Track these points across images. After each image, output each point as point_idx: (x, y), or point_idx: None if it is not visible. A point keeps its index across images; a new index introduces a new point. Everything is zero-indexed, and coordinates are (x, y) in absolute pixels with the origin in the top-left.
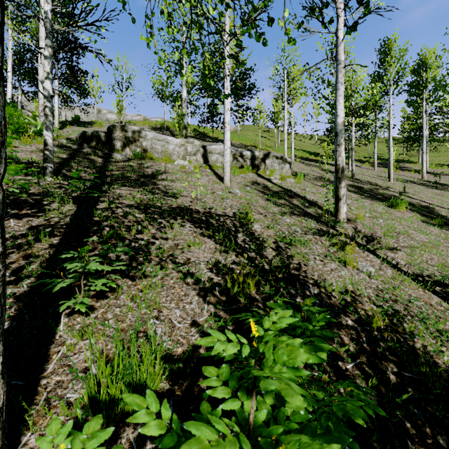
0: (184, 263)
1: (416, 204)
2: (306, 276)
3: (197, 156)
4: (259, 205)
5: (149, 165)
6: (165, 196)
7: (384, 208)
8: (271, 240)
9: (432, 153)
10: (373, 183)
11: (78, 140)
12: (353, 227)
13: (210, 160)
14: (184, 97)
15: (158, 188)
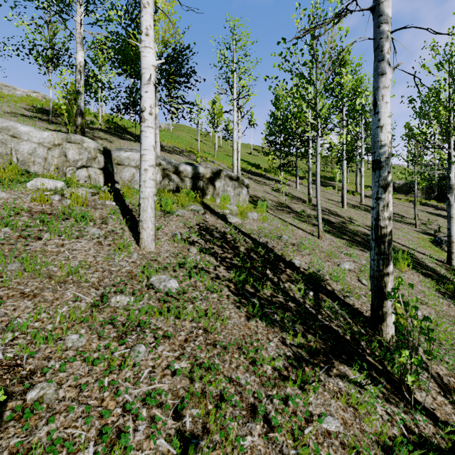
0: None
1: (396, 249)
2: None
3: (90, 170)
4: (235, 342)
5: None
6: None
7: None
8: None
9: (351, 173)
10: (333, 212)
11: None
12: (423, 366)
13: (120, 177)
14: (79, 63)
15: None
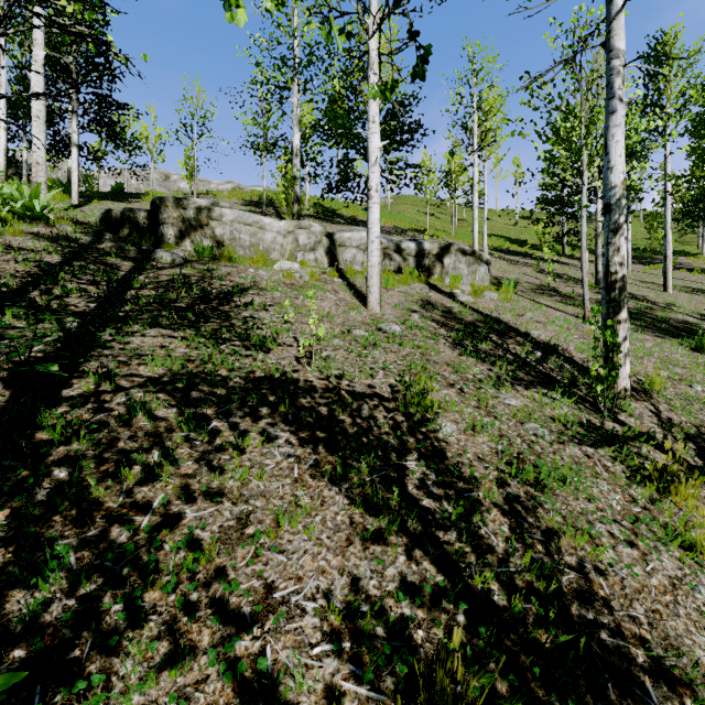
0: (254, 614)
1: None
2: (619, 626)
3: (317, 253)
4: (444, 360)
5: (224, 272)
6: (243, 346)
7: (689, 355)
8: (488, 475)
9: None
10: (639, 296)
11: (98, 226)
12: (652, 411)
13: (342, 259)
14: (295, 147)
15: (231, 326)
